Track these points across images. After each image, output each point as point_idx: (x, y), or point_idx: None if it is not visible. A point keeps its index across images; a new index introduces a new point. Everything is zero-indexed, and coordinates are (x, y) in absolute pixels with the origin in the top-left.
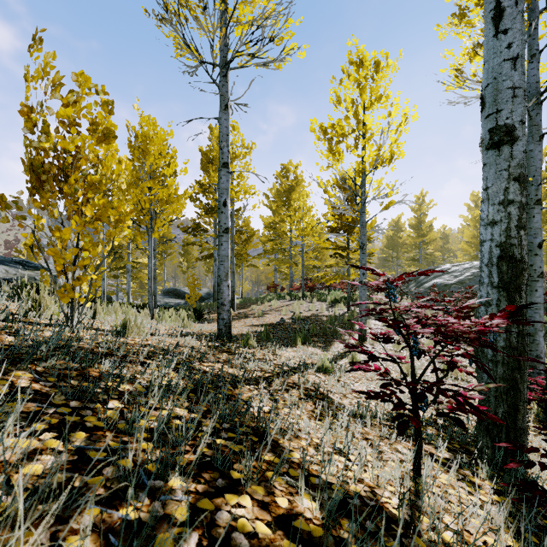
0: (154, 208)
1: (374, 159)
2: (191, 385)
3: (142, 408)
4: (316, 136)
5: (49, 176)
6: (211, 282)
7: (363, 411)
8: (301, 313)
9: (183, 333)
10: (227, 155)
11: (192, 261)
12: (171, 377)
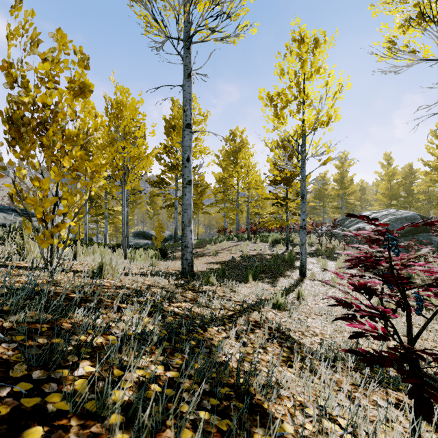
0: (127, 165)
1: (312, 122)
2: (163, 332)
3: (115, 371)
4: (263, 103)
5: (28, 128)
6: (172, 226)
7: (327, 353)
8: (248, 252)
9: (152, 272)
10: (190, 117)
11: (157, 209)
12: (145, 326)
